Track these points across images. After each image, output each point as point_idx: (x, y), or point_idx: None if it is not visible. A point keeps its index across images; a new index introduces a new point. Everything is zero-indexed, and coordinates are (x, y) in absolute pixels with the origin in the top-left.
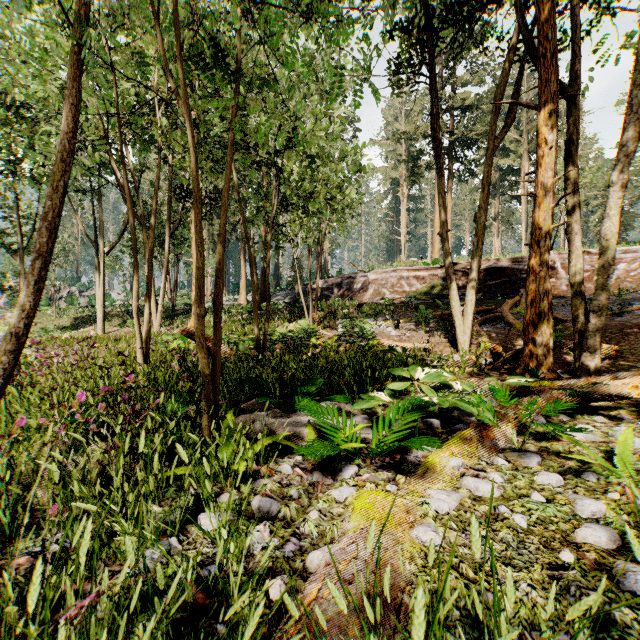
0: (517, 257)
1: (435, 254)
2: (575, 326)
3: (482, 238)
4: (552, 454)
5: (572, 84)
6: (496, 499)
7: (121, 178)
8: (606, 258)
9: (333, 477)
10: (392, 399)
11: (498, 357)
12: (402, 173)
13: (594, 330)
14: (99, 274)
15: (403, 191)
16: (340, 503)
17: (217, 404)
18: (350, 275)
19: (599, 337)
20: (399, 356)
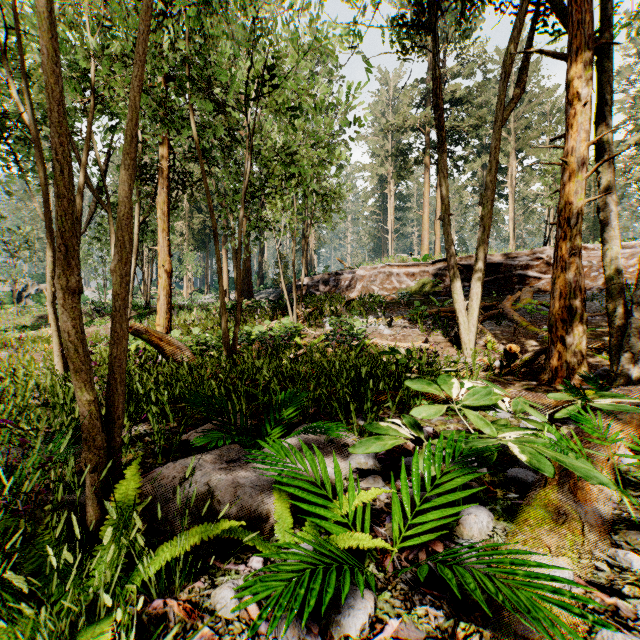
0: (511, 252)
1: (424, 251)
2: (611, 321)
3: (489, 223)
4: None
5: (605, 32)
6: None
7: (24, 113)
8: None
9: (322, 628)
10: (417, 433)
11: (513, 359)
12: (389, 170)
13: (637, 326)
14: None
15: (390, 188)
16: None
17: (116, 451)
18: (337, 272)
19: None
20: (404, 359)
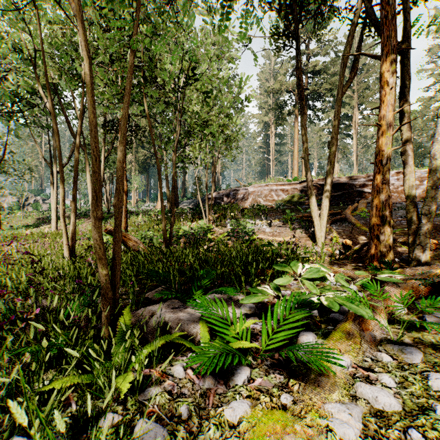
0: (353, 176)
1: (294, 174)
2: (409, 225)
3: (334, 160)
4: (428, 347)
5: (406, 41)
6: (399, 414)
7: (48, 103)
8: (435, 173)
9: (225, 382)
10: (277, 293)
11: (348, 249)
12: (271, 118)
13: (425, 229)
14: (53, 187)
15: (272, 130)
16: (233, 426)
17: (116, 301)
18: (235, 188)
19: (428, 234)
20: (276, 249)
